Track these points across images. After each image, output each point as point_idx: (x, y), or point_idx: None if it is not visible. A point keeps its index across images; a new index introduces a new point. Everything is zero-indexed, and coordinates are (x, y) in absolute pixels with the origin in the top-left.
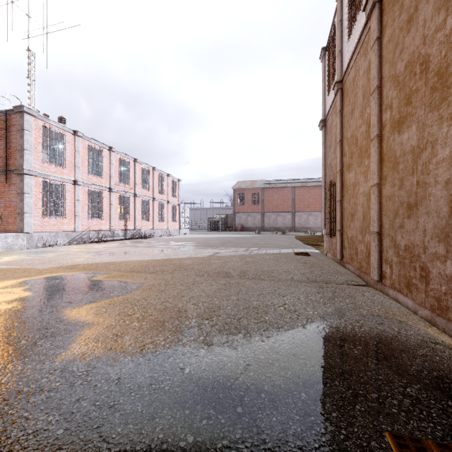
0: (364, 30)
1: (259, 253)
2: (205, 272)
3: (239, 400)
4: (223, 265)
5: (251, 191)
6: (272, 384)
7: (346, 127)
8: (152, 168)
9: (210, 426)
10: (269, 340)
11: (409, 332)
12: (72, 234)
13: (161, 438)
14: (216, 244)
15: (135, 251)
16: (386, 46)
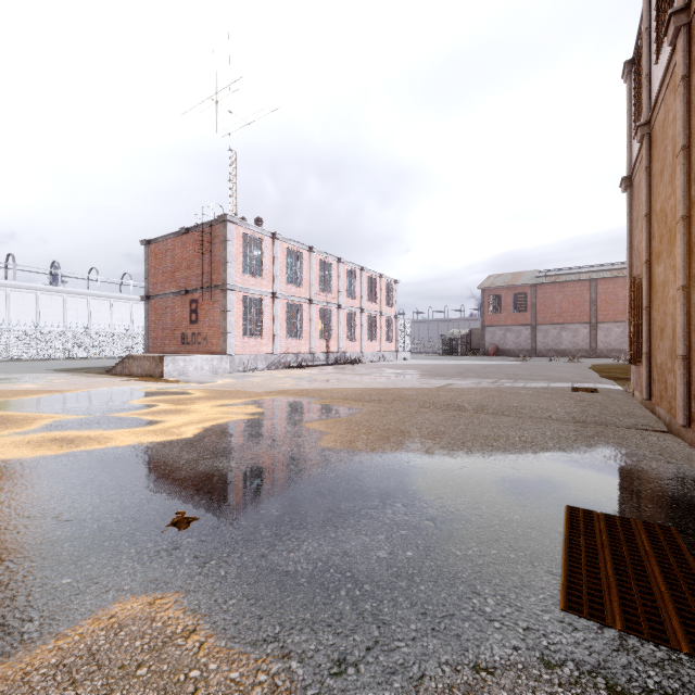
0: (673, 56)
1: (513, 386)
2: (432, 404)
3: (451, 480)
4: (455, 398)
5: (513, 291)
6: (482, 477)
7: (655, 194)
8: (359, 268)
9: (428, 485)
10: (490, 457)
11: (669, 470)
12: (270, 357)
13: (395, 485)
14: (450, 374)
15: (344, 379)
16: (694, 89)
